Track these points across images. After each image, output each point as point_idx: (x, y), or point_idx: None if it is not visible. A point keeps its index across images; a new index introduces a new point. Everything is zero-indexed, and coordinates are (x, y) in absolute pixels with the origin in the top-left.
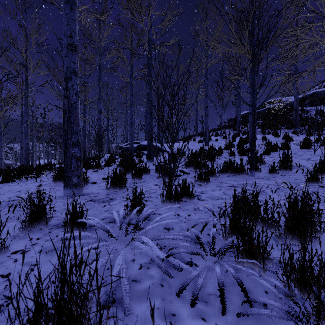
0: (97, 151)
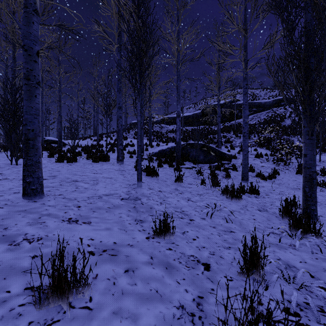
0: None
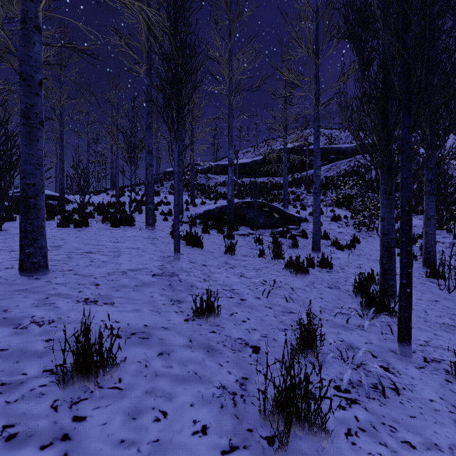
0: None
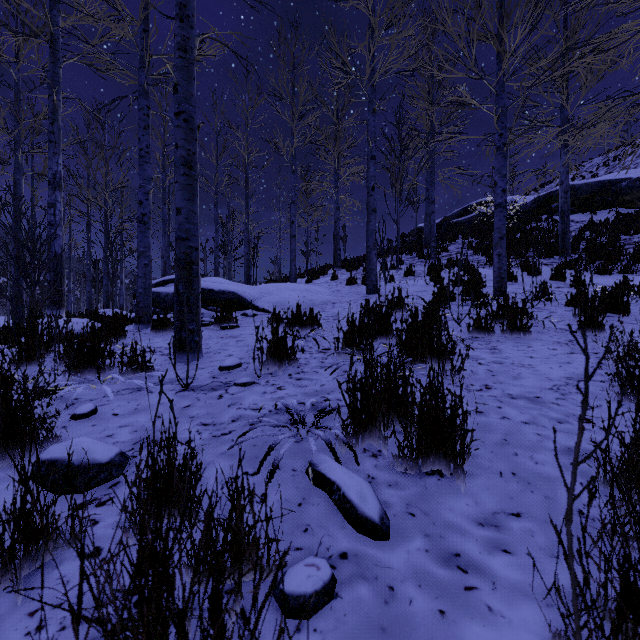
0: (87, 299)
